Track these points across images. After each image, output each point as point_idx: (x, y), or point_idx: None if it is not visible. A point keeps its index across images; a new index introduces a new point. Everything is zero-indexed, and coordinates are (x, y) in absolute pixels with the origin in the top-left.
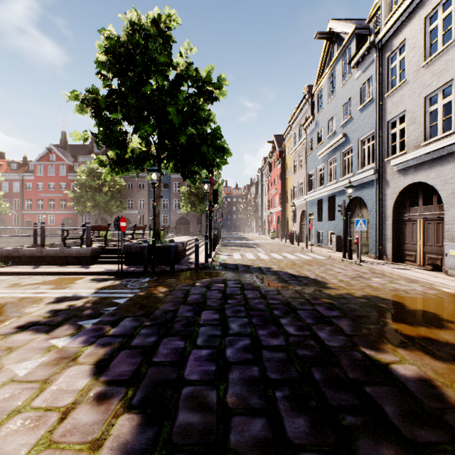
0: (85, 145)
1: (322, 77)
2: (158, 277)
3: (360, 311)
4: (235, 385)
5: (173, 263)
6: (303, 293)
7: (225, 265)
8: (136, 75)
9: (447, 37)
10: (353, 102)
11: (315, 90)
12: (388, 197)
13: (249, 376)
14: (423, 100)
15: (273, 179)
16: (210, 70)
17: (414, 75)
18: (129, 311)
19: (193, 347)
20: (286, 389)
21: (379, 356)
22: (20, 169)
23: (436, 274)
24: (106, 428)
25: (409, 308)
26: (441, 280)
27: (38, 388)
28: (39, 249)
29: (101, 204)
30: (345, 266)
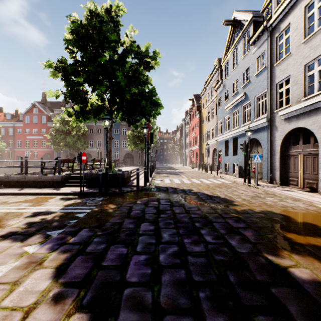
0: (59, 102)
1: (228, 52)
2: (110, 197)
3: (260, 223)
4: (167, 287)
5: (121, 186)
6: (217, 209)
7: (159, 188)
8: (94, 49)
9: (319, 22)
10: (251, 69)
11: (223, 62)
12: (277, 139)
13: (177, 278)
14: (303, 67)
15: (193, 126)
16: (147, 46)
17: (296, 49)
18: (86, 223)
19: (133, 253)
20: (208, 290)
21: (279, 261)
22: (13, 119)
23: (313, 194)
24: None
25: (297, 221)
26: (317, 199)
27: (8, 289)
28: (23, 176)
29: (70, 144)
30: (246, 189)
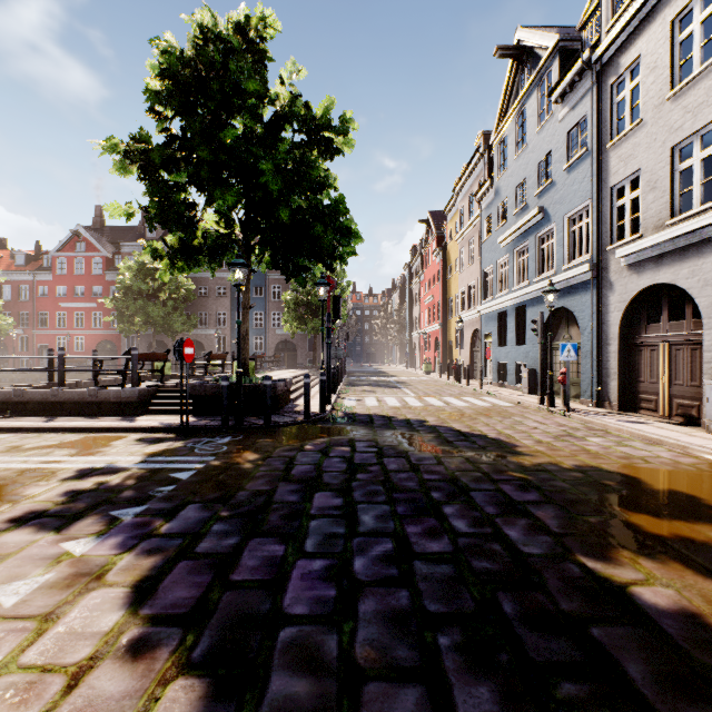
0: (133, 226)
1: (506, 118)
2: (245, 436)
3: (572, 492)
4: (369, 624)
5: (270, 413)
6: (479, 462)
7: (353, 416)
8: (210, 112)
9: (706, 53)
10: (556, 156)
11: (494, 139)
12: (612, 308)
13: (392, 607)
14: (669, 152)
15: (428, 280)
16: (328, 105)
17: (654, 112)
18: (196, 492)
19: (298, 555)
20: (457, 632)
21: (611, 571)
22: (30, 264)
23: (690, 430)
24: (146, 705)
25: (653, 488)
26: (700, 441)
27: (34, 630)
28: (55, 391)
29: (157, 319)
30: (544, 418)
